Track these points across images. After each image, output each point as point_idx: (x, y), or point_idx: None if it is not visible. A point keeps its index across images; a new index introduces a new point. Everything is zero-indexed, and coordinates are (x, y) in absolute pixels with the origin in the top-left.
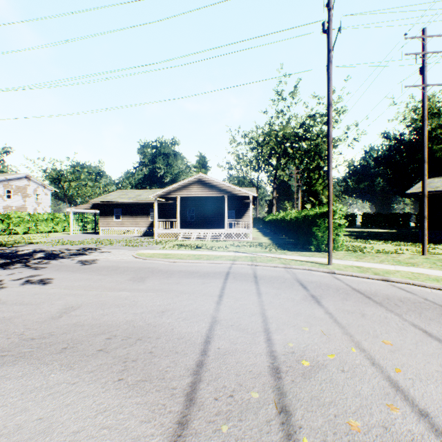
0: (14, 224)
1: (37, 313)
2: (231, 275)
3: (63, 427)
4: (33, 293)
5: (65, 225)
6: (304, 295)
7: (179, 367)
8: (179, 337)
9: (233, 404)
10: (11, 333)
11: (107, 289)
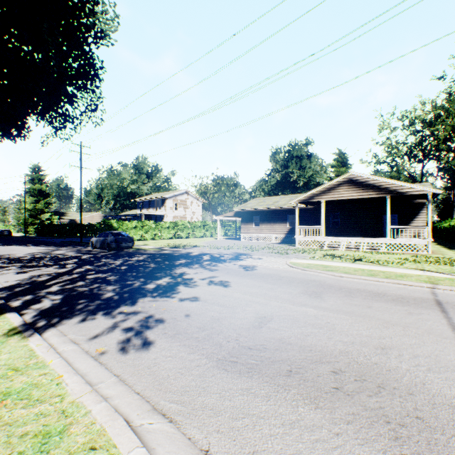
0: (180, 230)
1: (237, 318)
2: (448, 307)
3: None
4: (222, 295)
5: (212, 231)
6: None
7: None
8: (447, 403)
9: None
10: (227, 335)
11: (286, 301)
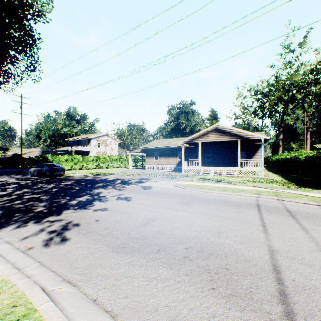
0: (101, 162)
1: (132, 220)
2: (262, 207)
3: (186, 320)
4: (125, 206)
5: (126, 163)
6: None
7: (261, 290)
8: (244, 259)
9: None
10: (123, 231)
11: (167, 208)
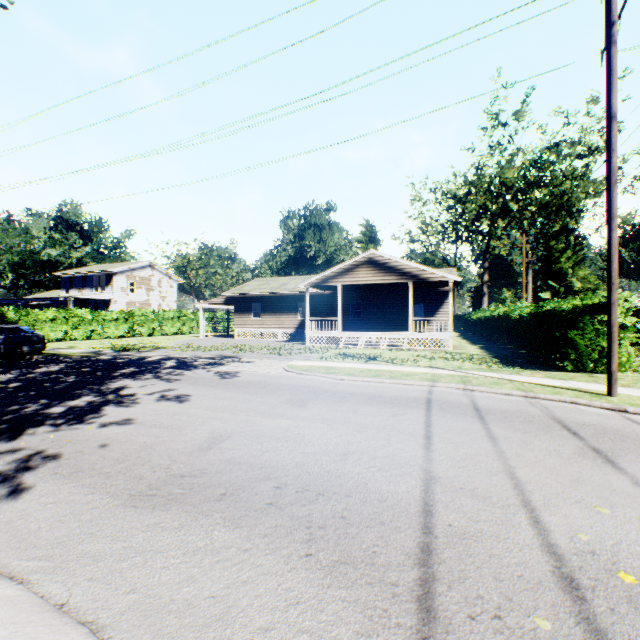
0: (138, 324)
1: (181, 441)
2: (435, 405)
3: (245, 616)
4: (172, 413)
5: (193, 325)
6: (577, 447)
7: (392, 548)
8: (379, 498)
9: (505, 633)
10: (156, 464)
11: (259, 414)
